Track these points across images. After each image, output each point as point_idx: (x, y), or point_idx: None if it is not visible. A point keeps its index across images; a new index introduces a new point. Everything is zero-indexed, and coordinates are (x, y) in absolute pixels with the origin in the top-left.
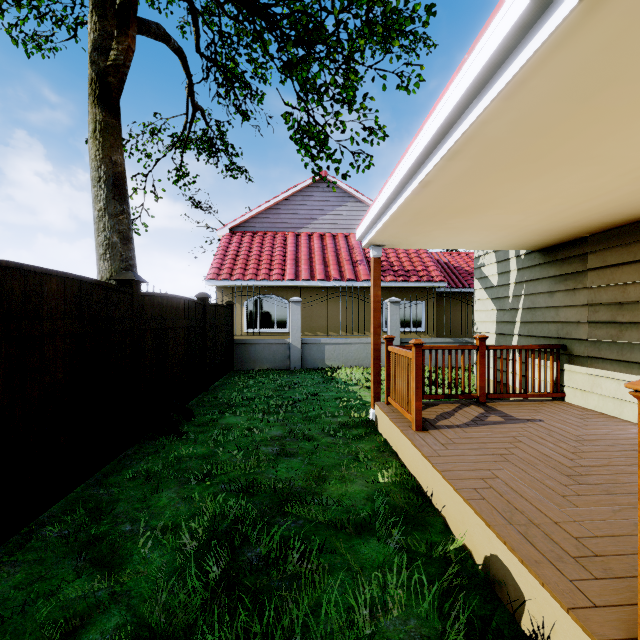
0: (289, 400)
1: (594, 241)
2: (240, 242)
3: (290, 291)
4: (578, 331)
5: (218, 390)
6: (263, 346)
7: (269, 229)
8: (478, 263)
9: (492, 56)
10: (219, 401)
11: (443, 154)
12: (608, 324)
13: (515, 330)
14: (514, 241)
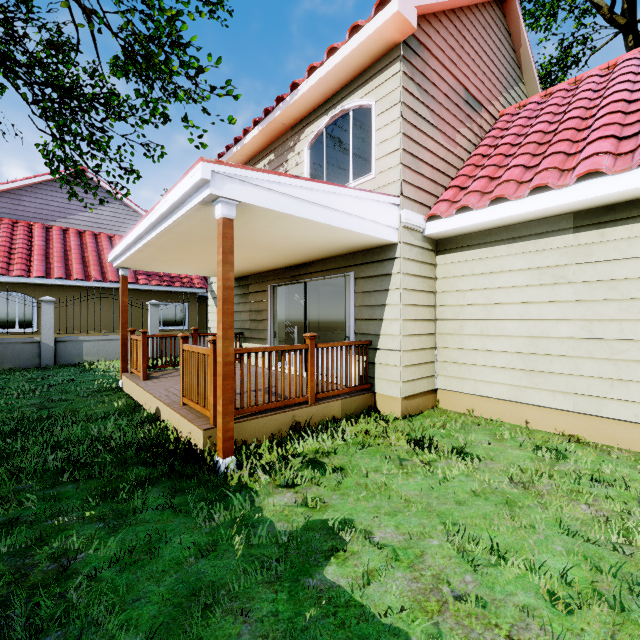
0: (44, 386)
1: (251, 278)
2: None
3: (38, 289)
4: (247, 325)
5: None
6: (4, 346)
7: (5, 215)
8: (210, 281)
9: (147, 227)
10: None
11: (142, 245)
12: (255, 321)
13: None
14: (215, 274)
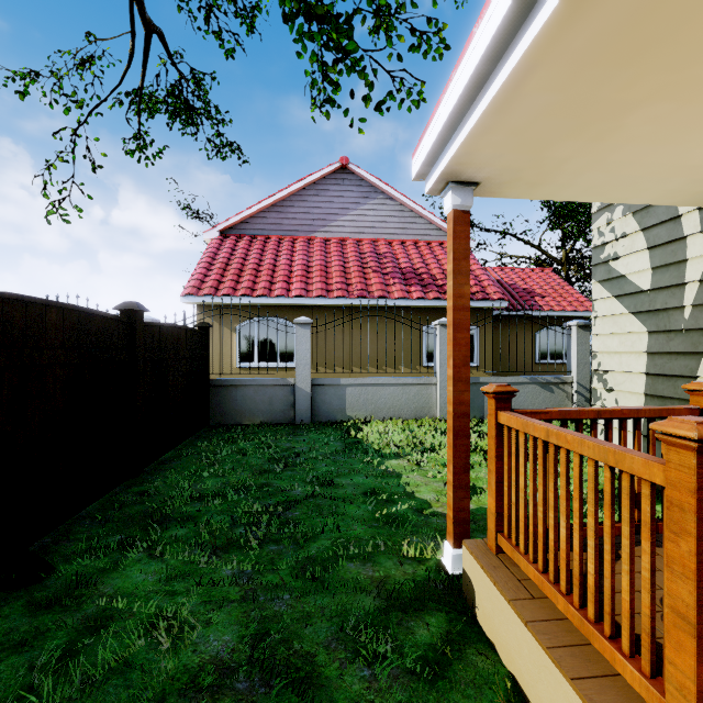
0: (279, 500)
1: None
2: (233, 248)
3: (299, 312)
4: None
5: (160, 472)
6: (254, 389)
7: (273, 232)
8: (602, 255)
9: None
10: (144, 504)
11: None
12: None
13: (702, 369)
14: None
